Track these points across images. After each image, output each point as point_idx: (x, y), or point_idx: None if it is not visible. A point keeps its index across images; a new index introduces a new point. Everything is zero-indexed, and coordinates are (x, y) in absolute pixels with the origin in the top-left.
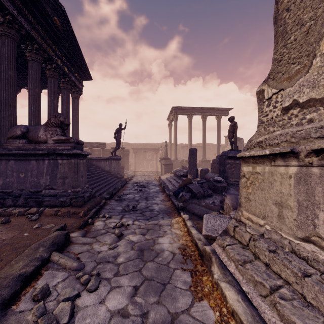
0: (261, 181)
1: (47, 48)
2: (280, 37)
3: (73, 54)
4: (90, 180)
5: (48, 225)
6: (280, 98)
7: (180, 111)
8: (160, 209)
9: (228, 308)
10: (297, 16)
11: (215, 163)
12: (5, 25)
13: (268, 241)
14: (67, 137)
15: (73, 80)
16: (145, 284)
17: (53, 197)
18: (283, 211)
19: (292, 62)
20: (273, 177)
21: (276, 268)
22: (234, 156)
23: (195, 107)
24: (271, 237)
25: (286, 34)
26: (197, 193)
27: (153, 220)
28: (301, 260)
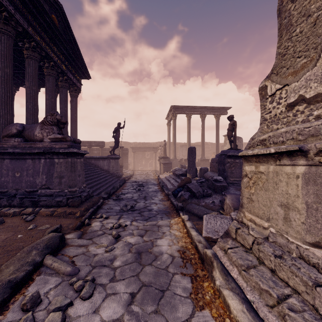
0: (265, 181)
1: (45, 46)
2: (285, 30)
3: (71, 53)
4: (88, 180)
5: (43, 226)
6: (284, 94)
7: (179, 110)
8: (158, 209)
9: (232, 319)
10: (303, 7)
11: (214, 162)
12: (2, 21)
13: (273, 245)
14: (63, 135)
15: (71, 78)
16: (142, 291)
17: (49, 196)
18: (290, 214)
19: (297, 55)
20: (278, 177)
21: (282, 275)
22: (234, 155)
23: (194, 106)
24: (276, 241)
25: (291, 27)
26: (196, 192)
27: (152, 221)
28: (311, 268)
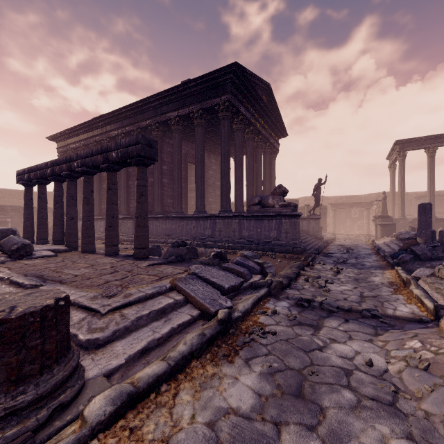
0: None
1: (258, 125)
2: None
3: (274, 120)
4: None
5: (285, 261)
6: None
7: (411, 144)
8: (372, 265)
9: (414, 297)
10: None
11: None
12: (238, 123)
13: None
14: (288, 202)
15: (272, 143)
16: (361, 287)
17: (279, 246)
18: None
19: None
20: None
21: None
22: None
23: (441, 134)
24: None
25: None
26: (420, 254)
27: (365, 270)
28: None
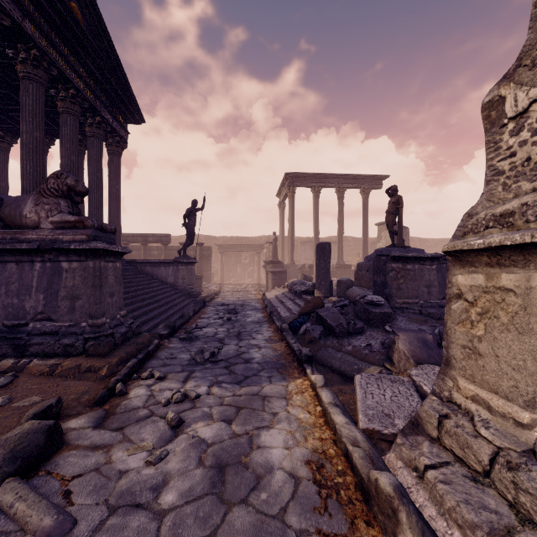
0: (518, 310)
1: (58, 58)
2: None
3: (108, 74)
4: (135, 302)
5: (25, 399)
6: None
7: (300, 180)
8: (264, 358)
9: None
10: None
11: (363, 270)
12: None
13: None
14: (79, 217)
15: (109, 121)
16: None
17: (50, 336)
18: None
19: None
20: None
21: None
22: (403, 256)
23: (324, 174)
24: None
25: None
26: (335, 326)
27: (250, 385)
28: None
